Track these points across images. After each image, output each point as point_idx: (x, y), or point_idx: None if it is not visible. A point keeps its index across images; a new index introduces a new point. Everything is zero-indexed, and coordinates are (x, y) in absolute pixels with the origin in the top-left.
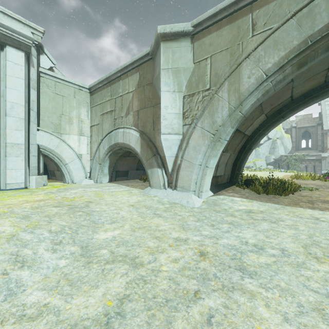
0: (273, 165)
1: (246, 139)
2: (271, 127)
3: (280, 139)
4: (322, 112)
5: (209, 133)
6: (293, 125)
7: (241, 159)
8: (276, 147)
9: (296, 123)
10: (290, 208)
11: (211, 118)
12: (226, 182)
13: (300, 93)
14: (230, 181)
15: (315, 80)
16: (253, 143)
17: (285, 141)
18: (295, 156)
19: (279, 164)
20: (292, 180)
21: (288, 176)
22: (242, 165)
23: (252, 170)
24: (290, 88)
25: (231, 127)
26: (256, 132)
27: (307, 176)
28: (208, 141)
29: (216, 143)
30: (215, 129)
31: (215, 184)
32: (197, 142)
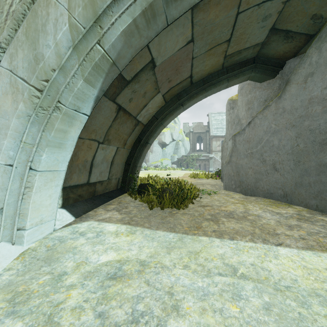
0: (177, 164)
1: (141, 129)
2: (170, 116)
3: (182, 141)
4: (209, 122)
5: (27, 86)
6: (191, 130)
7: (136, 156)
8: (179, 148)
9: (193, 128)
10: (191, 241)
11: (32, 47)
12: (116, 189)
13: (200, 75)
14: (122, 186)
15: (215, 59)
16: (150, 135)
17: (185, 143)
18: (192, 156)
19: (181, 163)
20: (191, 179)
21: (188, 174)
22: (137, 164)
23: (158, 169)
24: (190, 58)
25: (82, 78)
26: (154, 120)
27: (203, 175)
28: (28, 105)
29: (52, 114)
30: (42, 76)
31: (90, 196)
32: (1, 107)
